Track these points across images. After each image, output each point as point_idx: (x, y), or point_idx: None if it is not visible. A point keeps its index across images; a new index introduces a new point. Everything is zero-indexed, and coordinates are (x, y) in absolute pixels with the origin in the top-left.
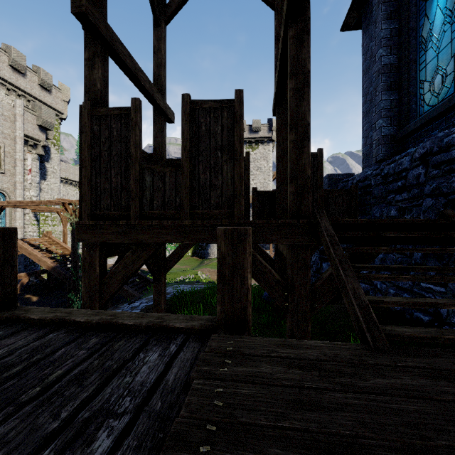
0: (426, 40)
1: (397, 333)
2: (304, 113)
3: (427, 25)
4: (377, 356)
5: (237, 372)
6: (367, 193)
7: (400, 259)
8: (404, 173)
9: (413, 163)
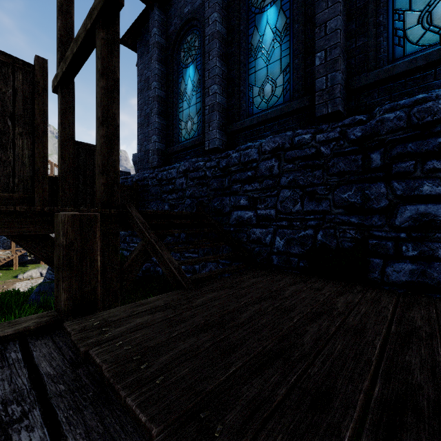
0: (183, 94)
1: (195, 277)
2: (115, 114)
3: (184, 84)
4: (192, 292)
5: (121, 331)
6: (146, 191)
7: (172, 240)
8: (174, 181)
9: (179, 174)
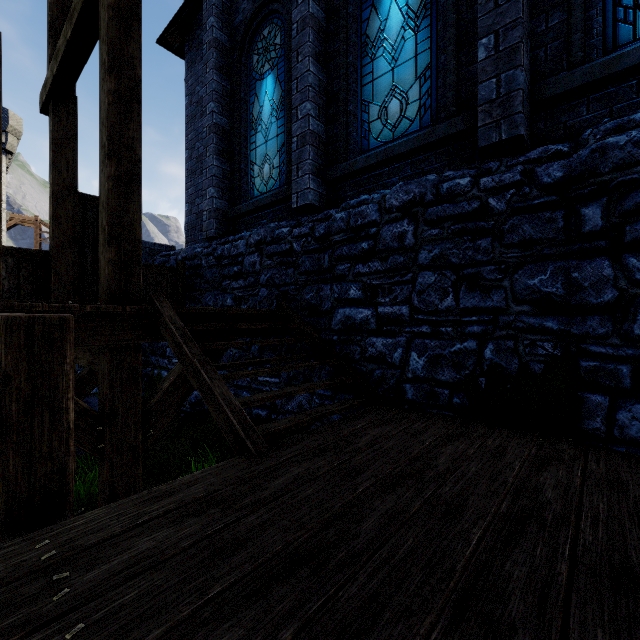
0: (256, 122)
1: (271, 430)
2: (133, 141)
3: (258, 106)
4: (263, 460)
5: (94, 581)
6: (198, 275)
7: (238, 354)
8: (241, 258)
9: (249, 248)
